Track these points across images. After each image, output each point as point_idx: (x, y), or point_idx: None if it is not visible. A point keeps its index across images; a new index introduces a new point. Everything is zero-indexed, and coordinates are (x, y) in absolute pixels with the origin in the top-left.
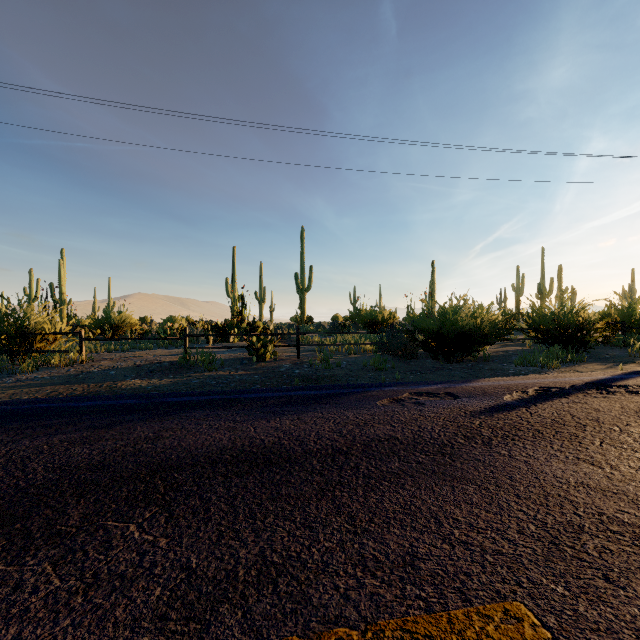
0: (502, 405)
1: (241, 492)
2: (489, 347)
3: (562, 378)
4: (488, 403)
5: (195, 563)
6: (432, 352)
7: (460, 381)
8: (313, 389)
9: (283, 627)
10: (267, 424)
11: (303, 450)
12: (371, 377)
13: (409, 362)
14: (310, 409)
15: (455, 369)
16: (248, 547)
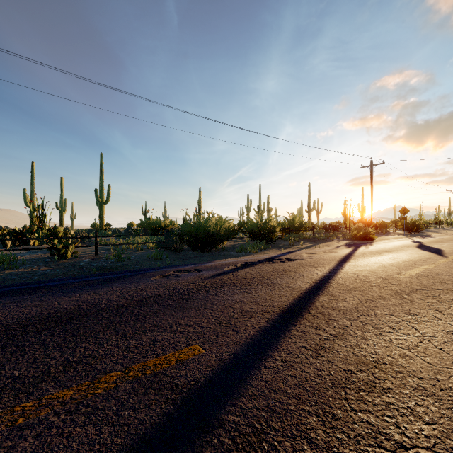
0: (222, 272)
1: (49, 337)
2: (227, 242)
3: (256, 257)
4: (215, 272)
5: (18, 374)
6: (192, 246)
7: (205, 262)
8: (107, 274)
9: (80, 381)
10: (69, 299)
11: (97, 309)
12: (151, 264)
13: (178, 253)
14: (104, 287)
15: (205, 256)
16: (57, 359)
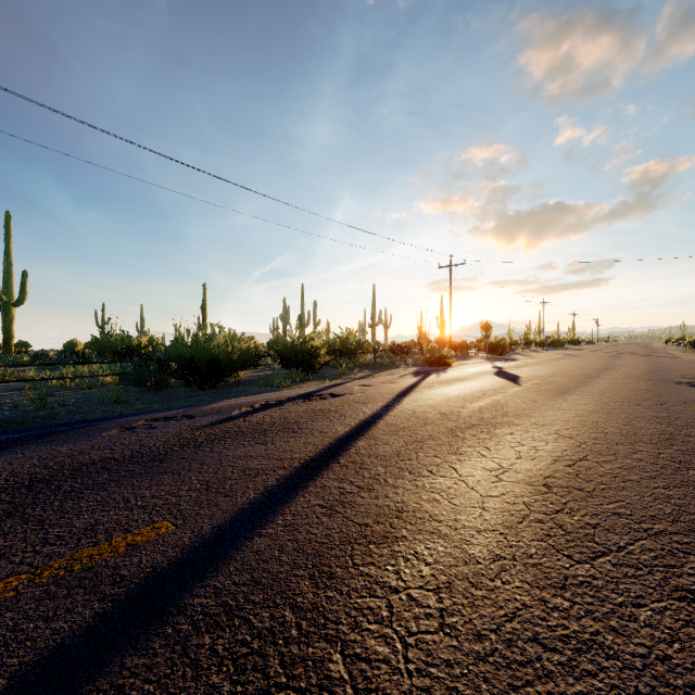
0: (227, 418)
1: None
2: (246, 373)
3: (286, 393)
4: (217, 418)
5: None
6: (184, 380)
7: (203, 404)
8: (14, 432)
9: None
10: None
11: None
12: (106, 411)
13: (159, 392)
14: (6, 453)
15: (205, 395)
16: None
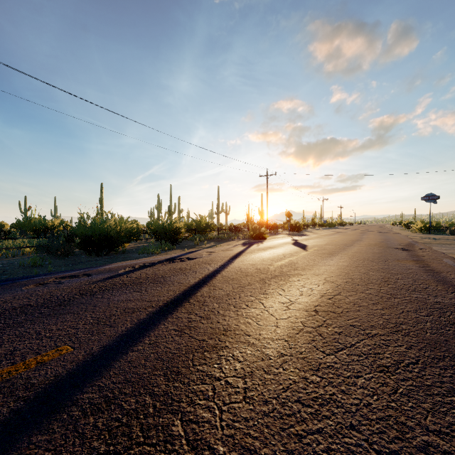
0: (115, 275)
1: None
2: (130, 244)
3: (157, 258)
4: (108, 275)
5: None
6: (85, 250)
7: (98, 266)
8: None
9: None
10: None
11: None
12: (25, 272)
13: (67, 258)
14: None
15: (100, 260)
16: None
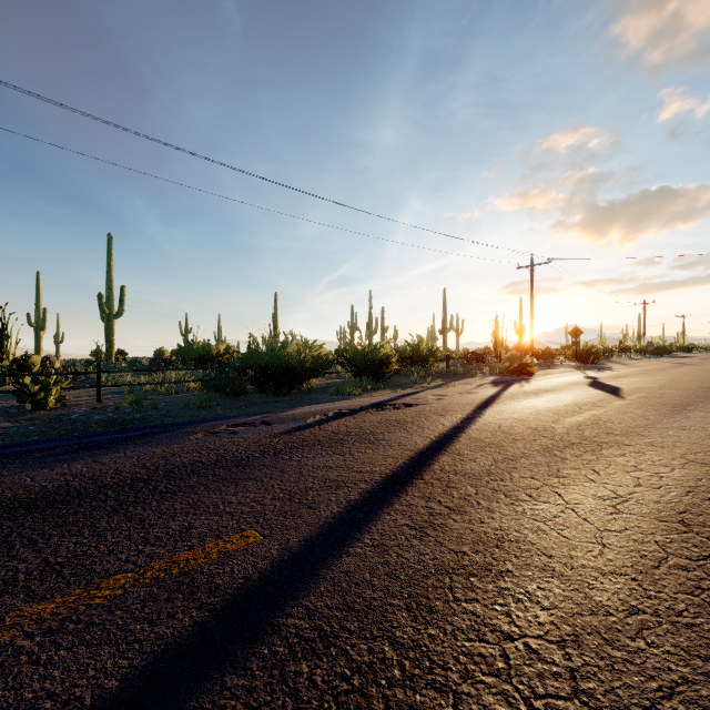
0: (303, 426)
1: (17, 530)
2: (317, 380)
3: (358, 402)
4: (293, 426)
5: None
6: (260, 387)
7: (278, 411)
8: (117, 433)
9: (67, 589)
10: (50, 472)
11: (97, 486)
12: (192, 415)
13: (238, 398)
14: (110, 451)
15: (280, 401)
16: (29, 561)
